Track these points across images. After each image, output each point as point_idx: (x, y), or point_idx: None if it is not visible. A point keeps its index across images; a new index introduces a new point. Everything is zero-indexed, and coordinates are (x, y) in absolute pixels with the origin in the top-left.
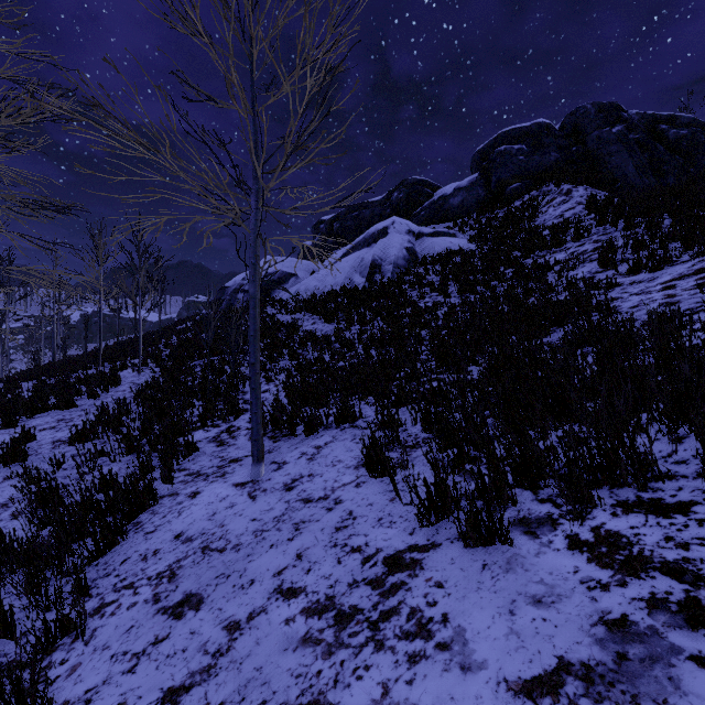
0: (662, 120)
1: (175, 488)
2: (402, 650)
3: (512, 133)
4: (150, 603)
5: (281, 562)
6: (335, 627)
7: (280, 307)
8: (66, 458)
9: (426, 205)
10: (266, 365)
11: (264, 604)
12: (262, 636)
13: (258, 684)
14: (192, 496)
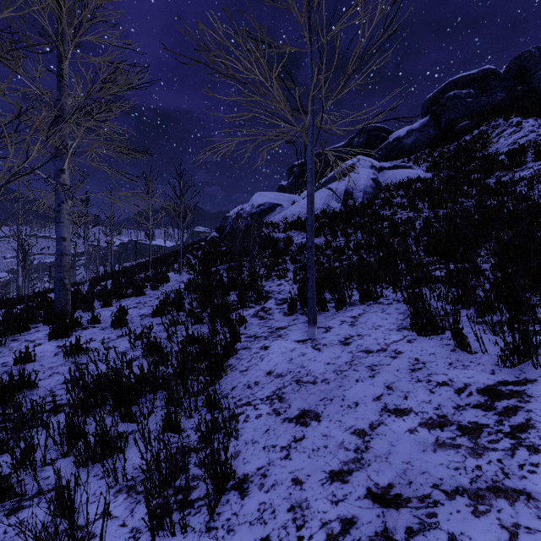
0: None
1: (244, 345)
2: None
3: (460, 80)
4: (273, 415)
5: (374, 391)
6: (466, 436)
7: (273, 228)
8: (153, 326)
9: (383, 146)
10: (274, 267)
11: (379, 418)
12: (393, 440)
13: (416, 473)
14: (263, 348)
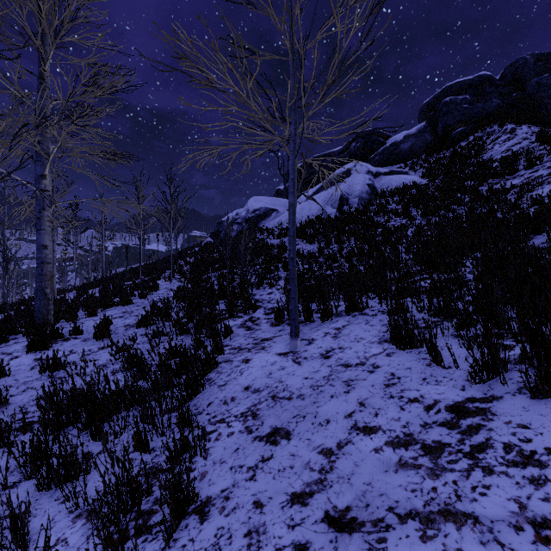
0: None
1: (227, 357)
2: (517, 475)
3: (456, 86)
4: (245, 433)
5: (347, 408)
6: (427, 456)
7: (268, 234)
8: (137, 337)
9: (380, 151)
10: (266, 274)
11: (347, 437)
12: (358, 460)
13: (375, 495)
14: (245, 361)
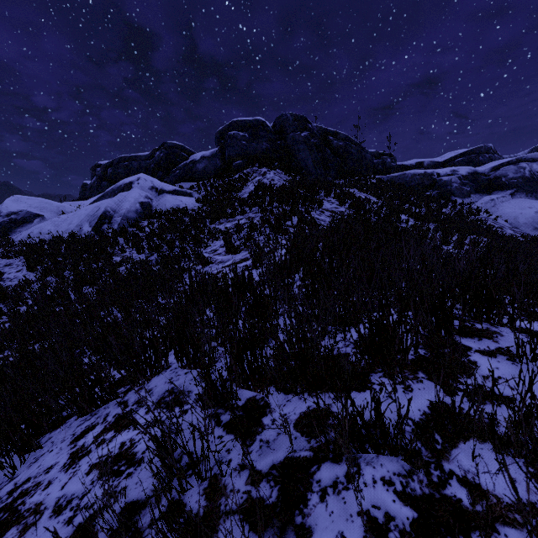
0: (330, 133)
1: None
2: None
3: (240, 123)
4: None
5: None
6: None
7: None
8: None
9: (181, 166)
10: None
11: None
12: None
13: None
14: None
